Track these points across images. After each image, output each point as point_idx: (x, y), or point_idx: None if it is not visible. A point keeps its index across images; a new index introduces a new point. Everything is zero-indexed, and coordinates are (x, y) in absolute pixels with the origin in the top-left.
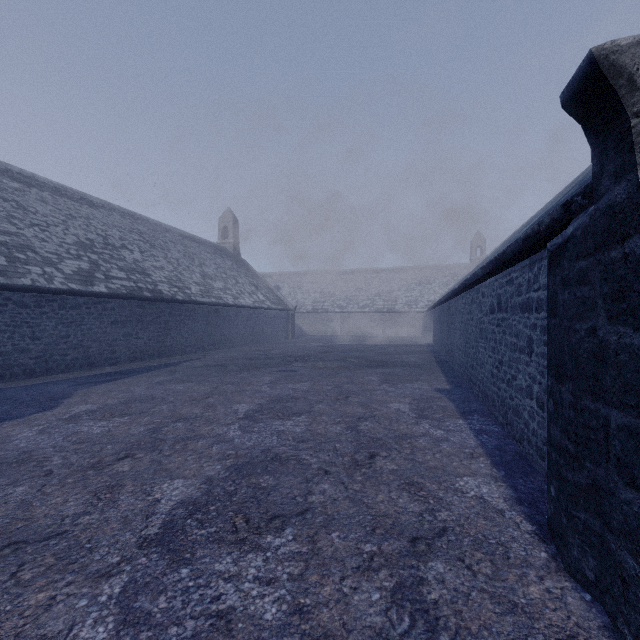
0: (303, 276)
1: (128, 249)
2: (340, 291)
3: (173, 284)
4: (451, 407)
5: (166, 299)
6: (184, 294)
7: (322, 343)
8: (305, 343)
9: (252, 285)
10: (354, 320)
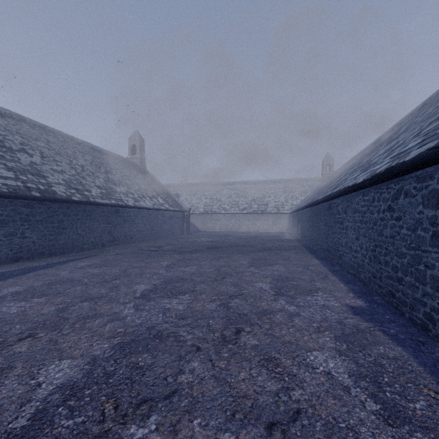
0: (197, 186)
1: (27, 153)
2: (225, 197)
3: (71, 186)
4: (413, 364)
5: (59, 199)
6: (82, 195)
7: (210, 238)
8: (196, 238)
9: (154, 191)
10: (235, 219)
